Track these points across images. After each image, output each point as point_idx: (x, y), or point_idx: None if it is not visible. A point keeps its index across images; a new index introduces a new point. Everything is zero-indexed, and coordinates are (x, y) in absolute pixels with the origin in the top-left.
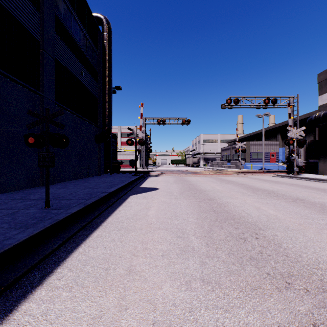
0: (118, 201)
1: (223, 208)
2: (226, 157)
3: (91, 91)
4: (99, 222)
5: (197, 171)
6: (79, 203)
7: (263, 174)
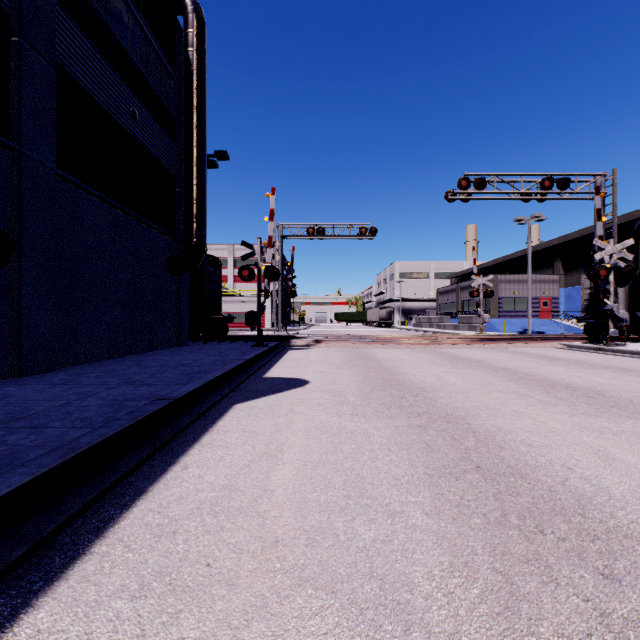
0: (194, 425)
1: (499, 454)
2: (447, 308)
3: (158, 158)
4: (90, 533)
5: (393, 336)
6: (53, 447)
7: (537, 345)
